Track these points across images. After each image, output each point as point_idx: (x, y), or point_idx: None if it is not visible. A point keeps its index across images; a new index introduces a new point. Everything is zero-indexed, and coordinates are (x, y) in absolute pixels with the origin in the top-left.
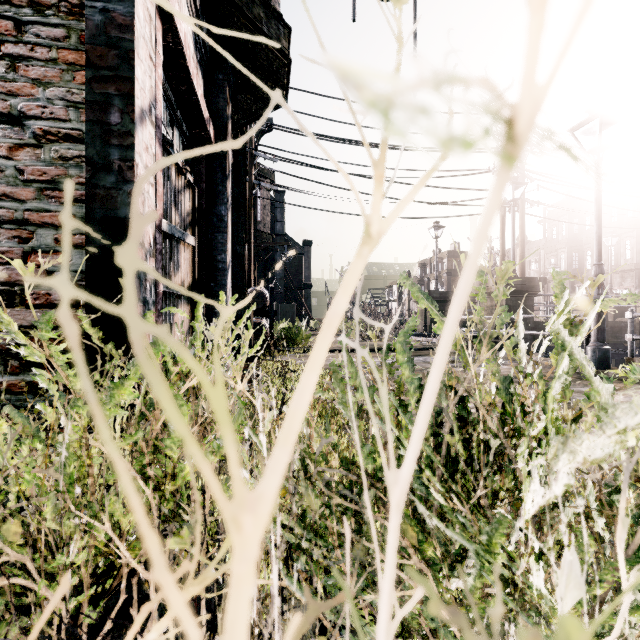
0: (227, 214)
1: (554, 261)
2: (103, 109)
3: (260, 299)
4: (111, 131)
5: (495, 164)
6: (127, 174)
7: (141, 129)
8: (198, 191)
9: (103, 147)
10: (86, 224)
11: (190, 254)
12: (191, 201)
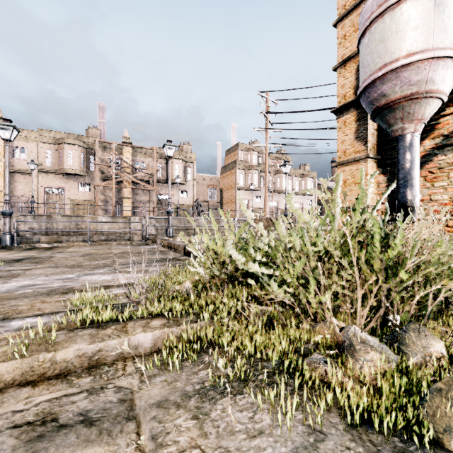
0: None
1: None
2: None
3: None
4: None
5: None
6: None
7: None
8: None
9: None
10: None
11: None
12: None
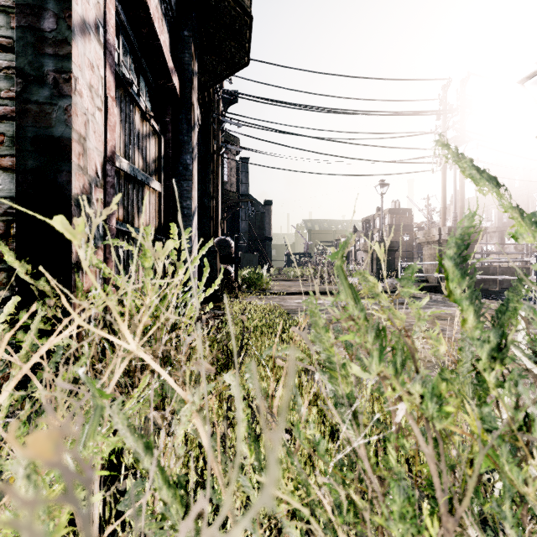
0: (192, 163)
1: (485, 216)
2: (36, 13)
3: (226, 247)
4: (45, 38)
5: (437, 126)
6: (63, 87)
7: (82, 41)
8: (164, 140)
9: (36, 57)
10: (16, 144)
11: (156, 199)
12: (157, 149)
